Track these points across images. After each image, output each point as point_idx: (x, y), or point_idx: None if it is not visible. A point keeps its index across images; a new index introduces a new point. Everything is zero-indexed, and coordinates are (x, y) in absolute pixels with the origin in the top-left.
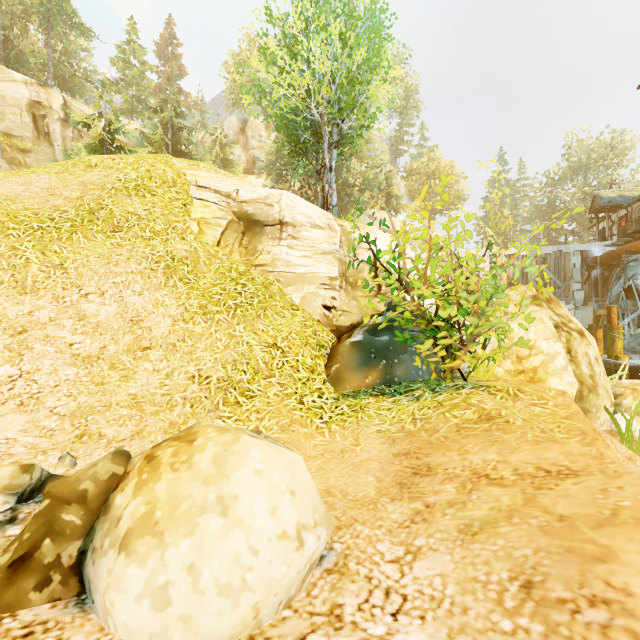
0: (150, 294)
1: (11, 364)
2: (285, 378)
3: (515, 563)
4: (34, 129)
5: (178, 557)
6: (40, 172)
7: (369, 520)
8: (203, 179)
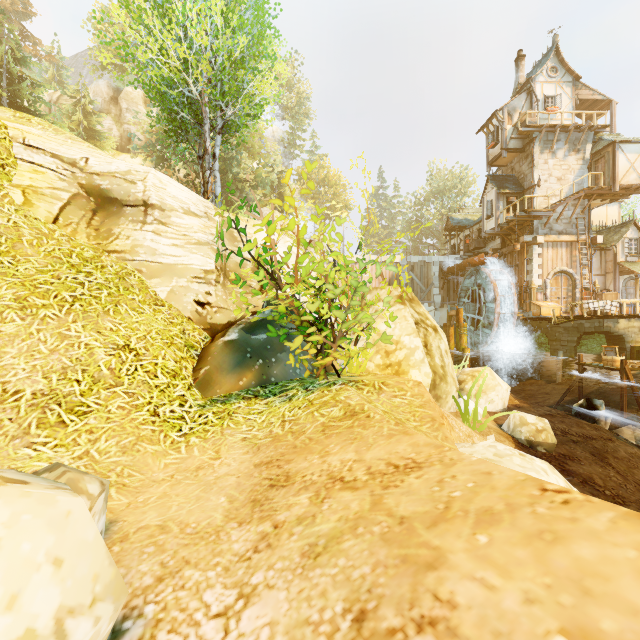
0: None
1: None
2: (137, 386)
3: (352, 588)
4: None
5: None
6: None
7: (204, 559)
8: (35, 137)
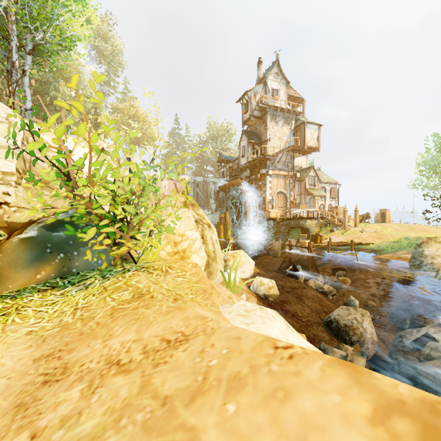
0: None
1: None
2: None
3: None
4: None
5: None
6: None
7: None
8: None
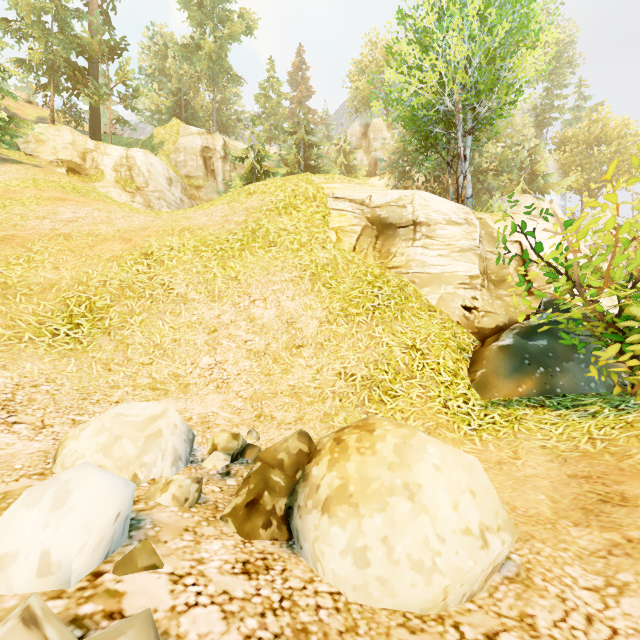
0: (300, 299)
1: (209, 355)
2: (426, 380)
3: None
4: (204, 169)
5: (373, 528)
6: (217, 204)
7: (549, 540)
8: (339, 190)
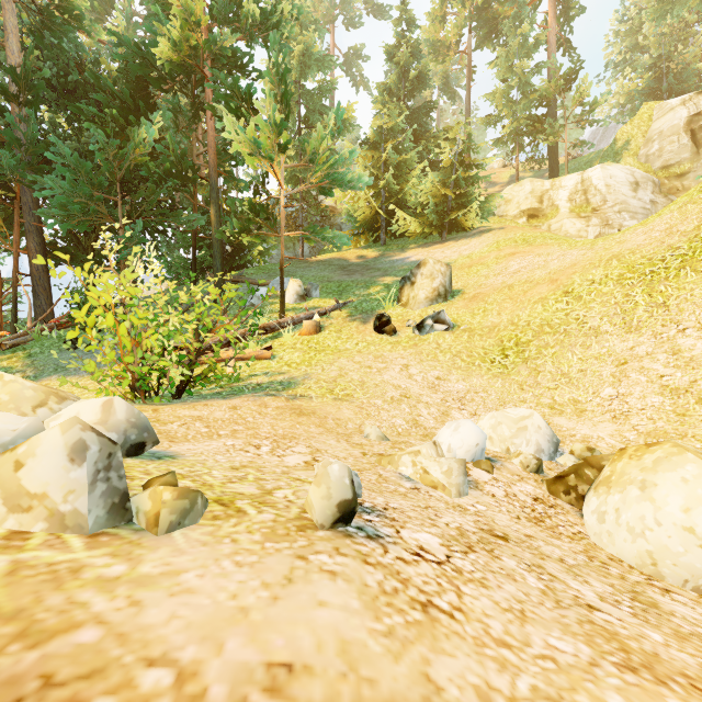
0: None
1: (612, 387)
2: None
3: None
4: (692, 146)
5: (612, 501)
6: (664, 213)
7: None
8: None
